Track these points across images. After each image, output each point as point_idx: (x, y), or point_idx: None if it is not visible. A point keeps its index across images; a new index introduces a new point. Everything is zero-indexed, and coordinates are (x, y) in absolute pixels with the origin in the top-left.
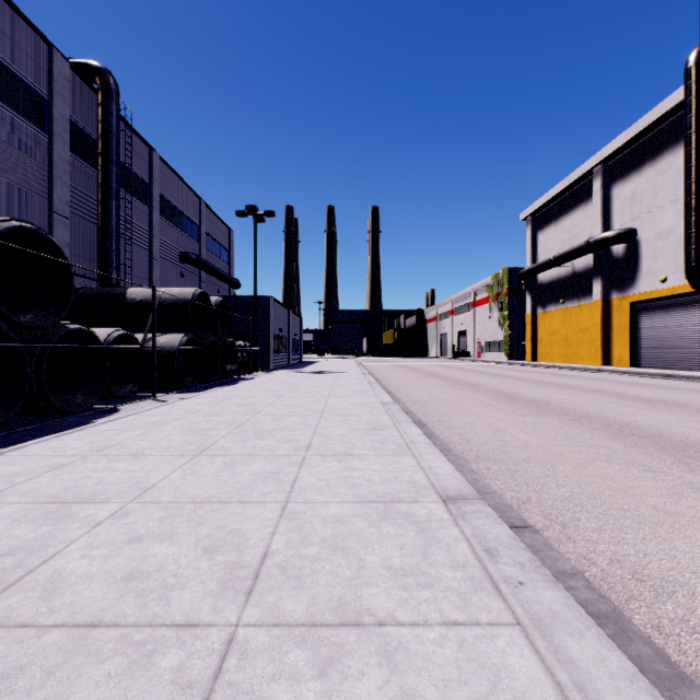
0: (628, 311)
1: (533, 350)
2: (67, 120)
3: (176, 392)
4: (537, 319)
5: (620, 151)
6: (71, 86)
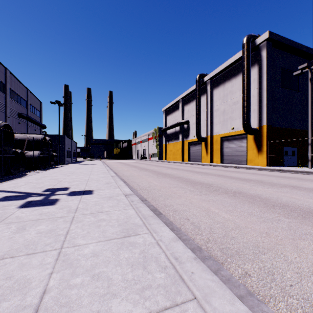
0: (187, 144)
1: (165, 156)
2: None
3: (38, 170)
4: (167, 146)
5: (186, 96)
6: None
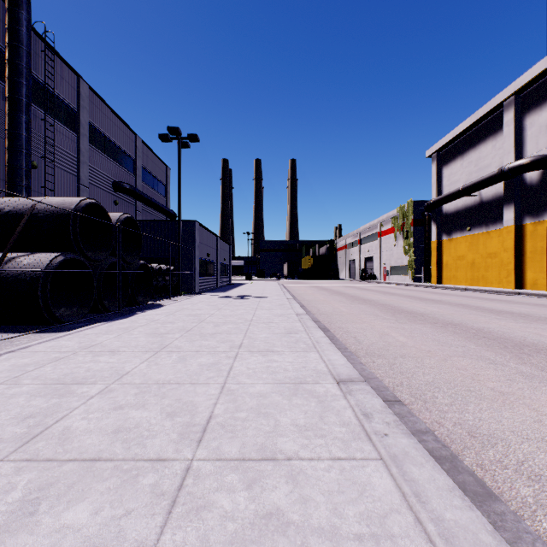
0: (544, 235)
1: (438, 274)
2: None
3: (32, 332)
4: (442, 246)
5: (536, 80)
6: None
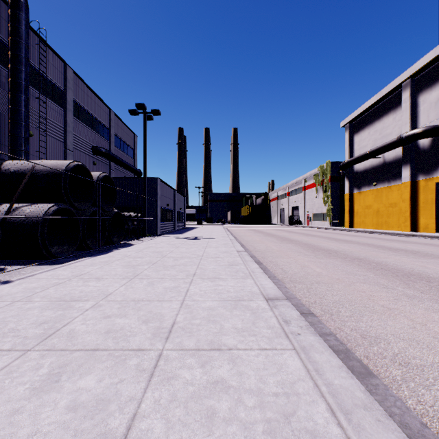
0: (433, 189)
1: (350, 219)
2: None
3: (33, 264)
4: (354, 197)
5: (427, 66)
6: None
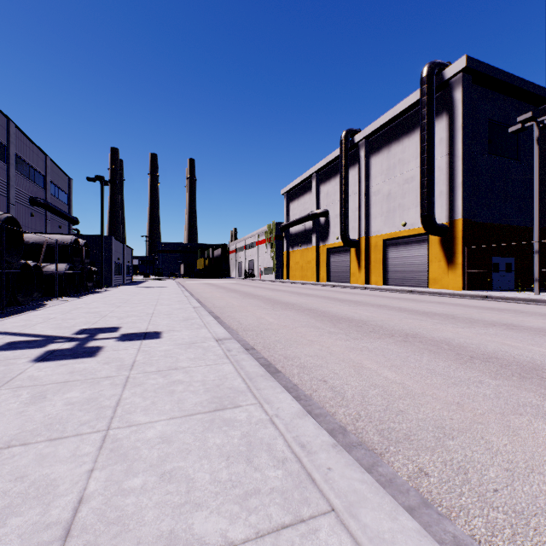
0: (326, 253)
1: (287, 273)
2: None
3: (66, 297)
4: (290, 255)
5: (323, 168)
6: None
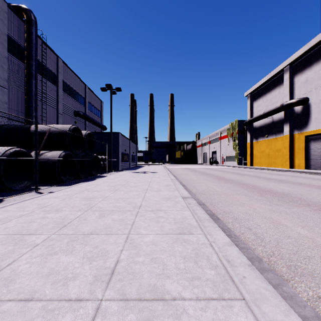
0: (303, 140)
1: (251, 160)
2: (6, 35)
3: (55, 185)
4: (253, 145)
5: (299, 58)
6: (9, 17)
